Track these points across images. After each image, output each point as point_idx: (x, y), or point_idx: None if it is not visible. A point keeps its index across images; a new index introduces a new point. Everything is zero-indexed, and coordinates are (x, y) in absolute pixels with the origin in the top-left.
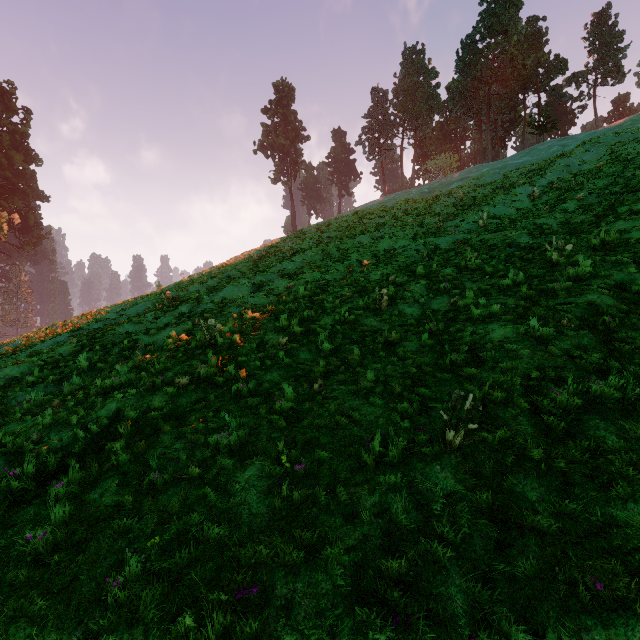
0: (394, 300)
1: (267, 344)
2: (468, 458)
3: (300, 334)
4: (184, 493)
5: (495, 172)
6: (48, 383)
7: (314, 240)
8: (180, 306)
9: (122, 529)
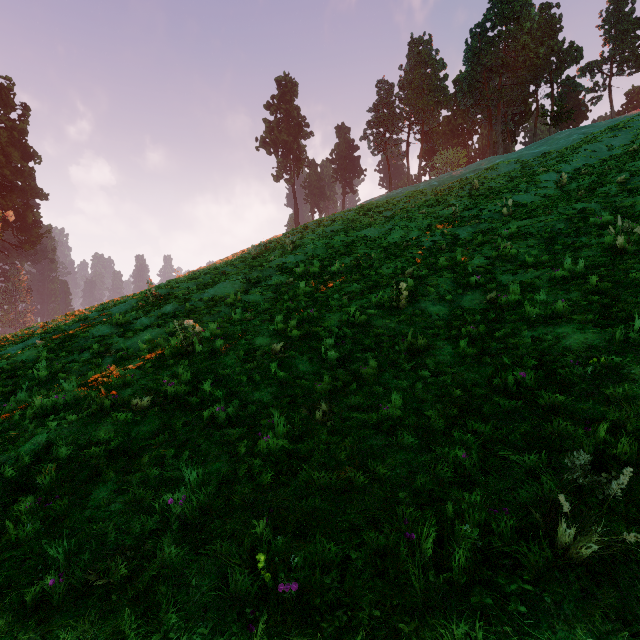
0: (414, 296)
1: (257, 351)
2: (601, 580)
3: (299, 338)
4: (91, 619)
5: (510, 162)
6: None
7: (317, 234)
8: (165, 305)
9: None
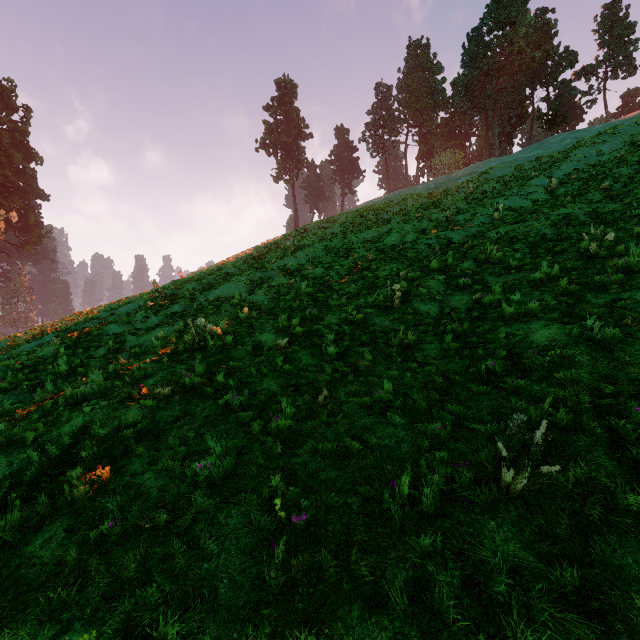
0: (407, 297)
1: (264, 346)
2: (533, 509)
3: (302, 335)
4: (145, 548)
5: (505, 166)
6: (22, 389)
7: (317, 236)
8: (173, 304)
9: (54, 606)
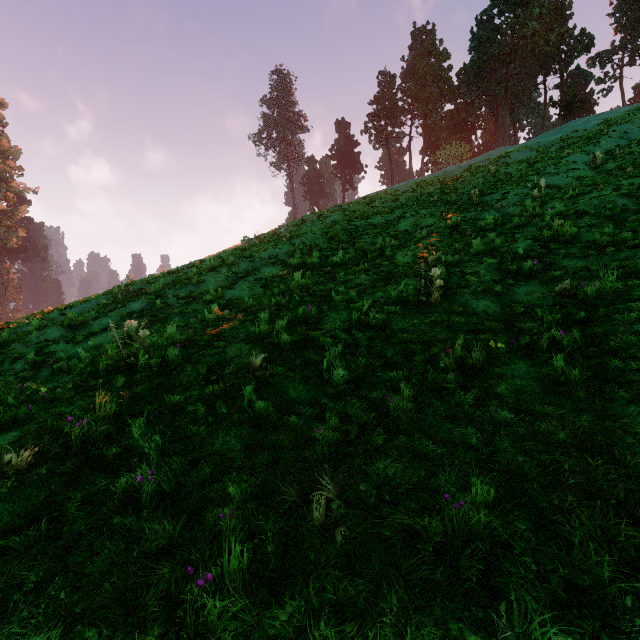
0: (448, 288)
1: (228, 366)
2: None
3: (289, 347)
4: None
5: (525, 150)
6: None
7: (316, 225)
8: (133, 302)
9: None
